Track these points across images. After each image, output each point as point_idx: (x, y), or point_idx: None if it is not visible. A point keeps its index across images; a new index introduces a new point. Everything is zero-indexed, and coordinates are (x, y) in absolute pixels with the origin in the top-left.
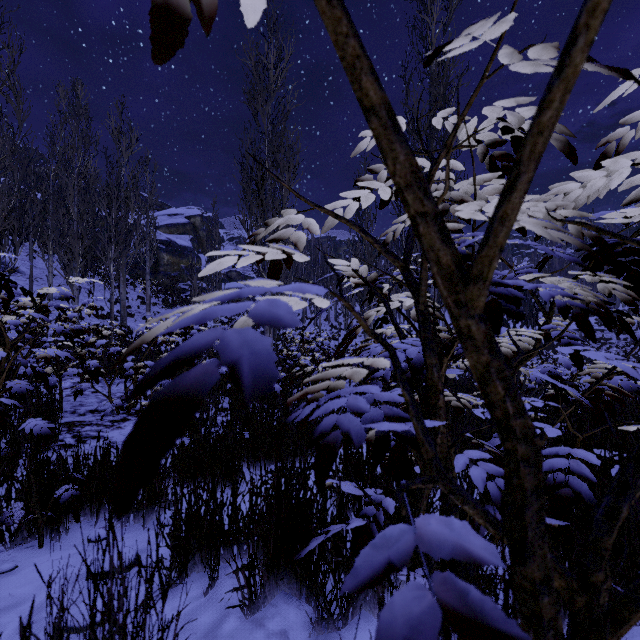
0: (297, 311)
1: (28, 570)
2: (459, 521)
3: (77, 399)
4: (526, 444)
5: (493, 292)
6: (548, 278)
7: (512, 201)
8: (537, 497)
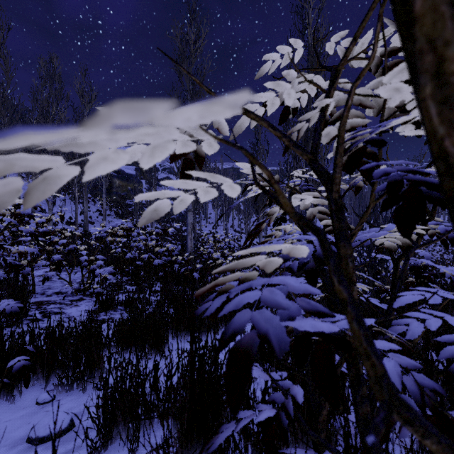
0: (211, 220)
1: None
2: None
3: (46, 284)
4: None
5: (410, 179)
6: None
7: None
8: None
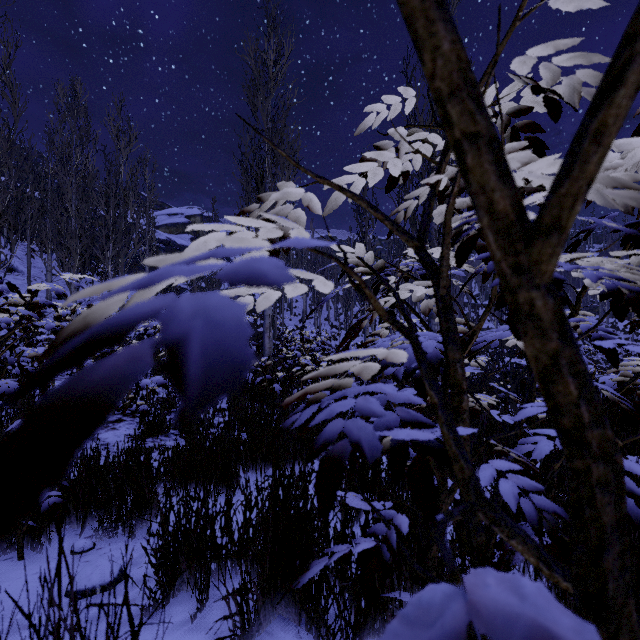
0: (297, 311)
1: (3, 586)
2: (530, 582)
3: None
4: (605, 463)
5: None
6: (588, 259)
7: (617, 103)
8: (619, 535)
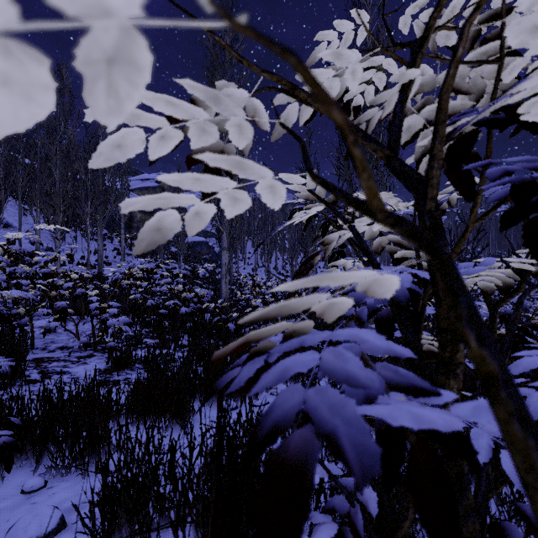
0: (250, 261)
1: None
2: None
3: (49, 337)
4: None
5: None
6: None
7: None
8: None
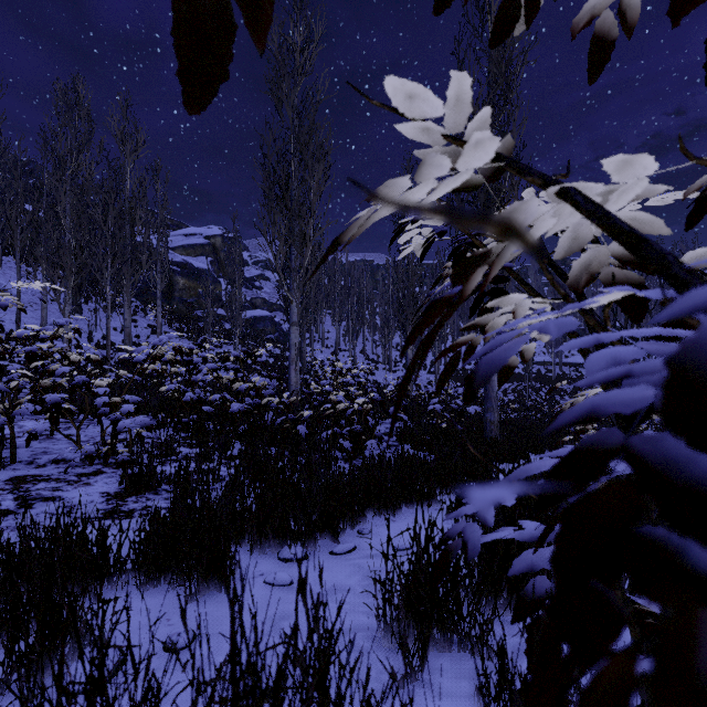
0: (329, 342)
1: None
2: None
3: (42, 445)
4: None
5: None
6: None
7: None
8: None
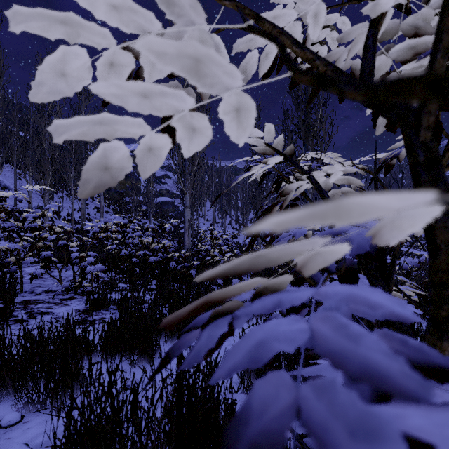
0: (209, 218)
1: None
2: None
3: (37, 282)
4: None
5: None
6: None
7: None
8: None
